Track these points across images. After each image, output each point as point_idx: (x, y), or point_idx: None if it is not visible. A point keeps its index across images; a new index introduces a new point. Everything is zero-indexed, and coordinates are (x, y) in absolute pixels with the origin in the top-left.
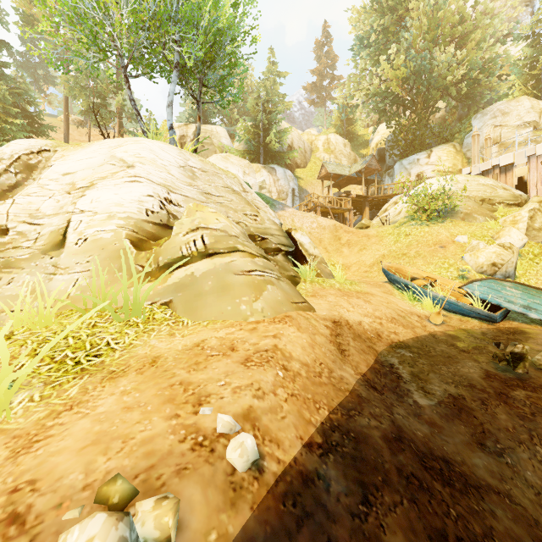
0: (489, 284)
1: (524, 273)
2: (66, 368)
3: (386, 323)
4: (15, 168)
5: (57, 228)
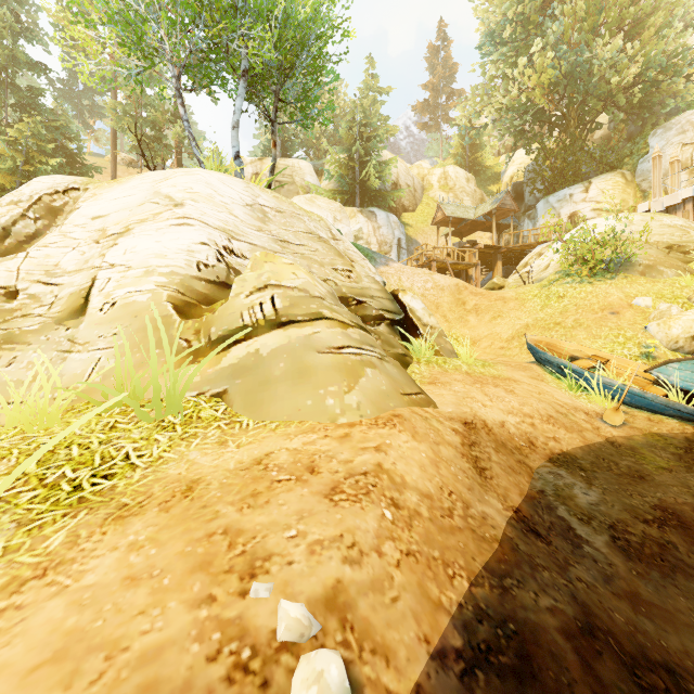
0: None
1: None
2: (57, 497)
3: (540, 423)
4: (35, 212)
5: (78, 288)
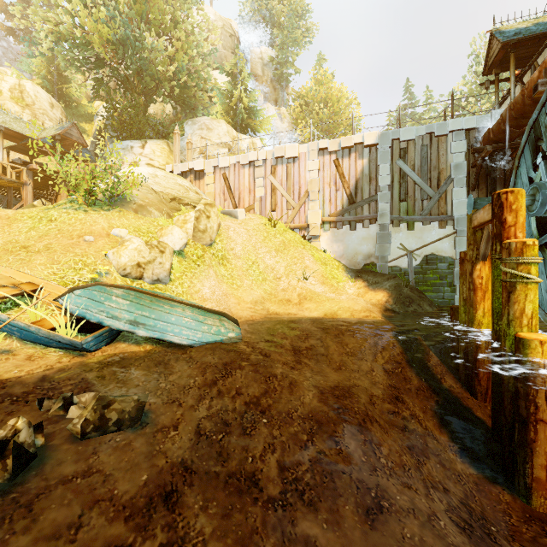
0: (92, 292)
1: (181, 276)
2: None
3: None
4: None
5: None
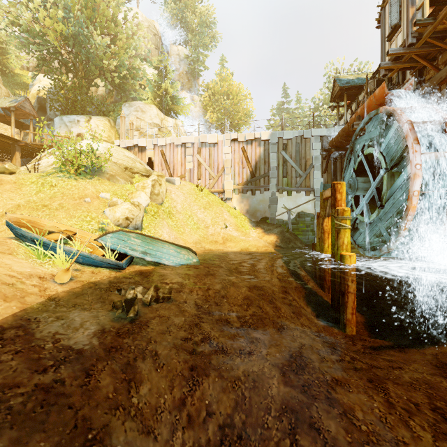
0: (119, 235)
1: (148, 226)
2: None
3: None
4: None
5: None
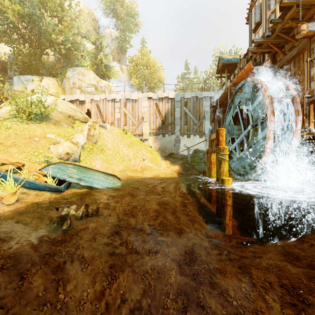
0: (59, 166)
1: (85, 159)
2: None
3: None
4: None
5: None
